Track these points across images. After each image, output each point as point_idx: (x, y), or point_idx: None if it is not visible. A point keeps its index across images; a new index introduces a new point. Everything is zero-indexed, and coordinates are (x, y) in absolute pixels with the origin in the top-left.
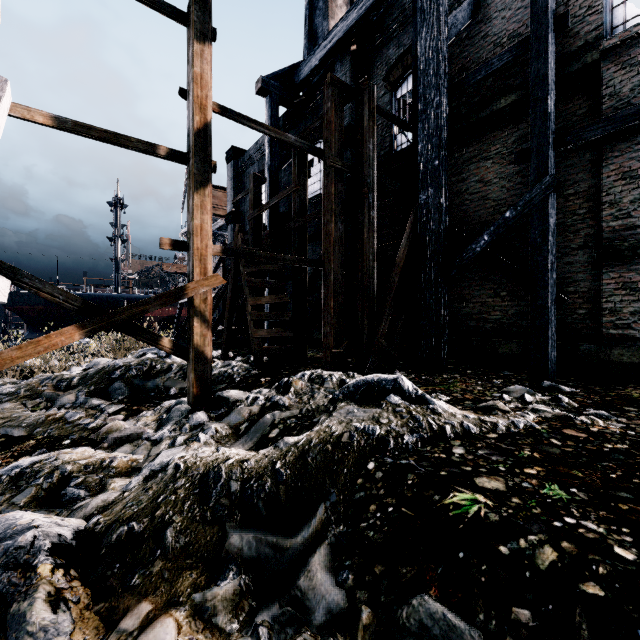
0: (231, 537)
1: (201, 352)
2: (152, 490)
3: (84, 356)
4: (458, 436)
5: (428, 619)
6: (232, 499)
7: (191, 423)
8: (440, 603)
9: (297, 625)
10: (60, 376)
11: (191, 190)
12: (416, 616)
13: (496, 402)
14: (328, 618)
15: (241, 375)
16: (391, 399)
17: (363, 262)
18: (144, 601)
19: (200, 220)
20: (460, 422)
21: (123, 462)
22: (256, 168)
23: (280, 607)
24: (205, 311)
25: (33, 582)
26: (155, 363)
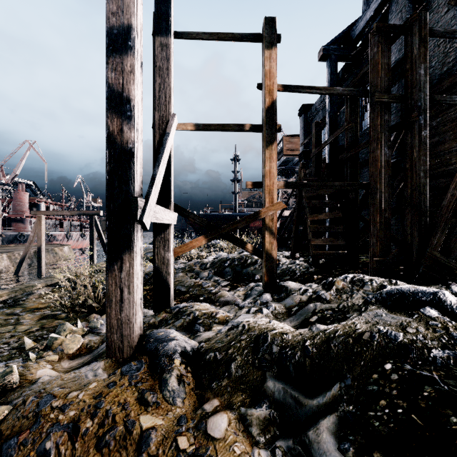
0: (268, 381)
1: (269, 254)
2: (229, 337)
3: (216, 250)
4: None
5: None
6: (272, 357)
7: (261, 300)
8: None
9: None
10: (202, 261)
11: (263, 148)
12: None
13: None
14: None
15: (301, 271)
16: (425, 311)
17: (412, 180)
18: (216, 398)
19: (269, 167)
20: None
21: (222, 316)
22: (320, 115)
23: (293, 443)
24: (272, 227)
25: (172, 366)
26: (248, 258)
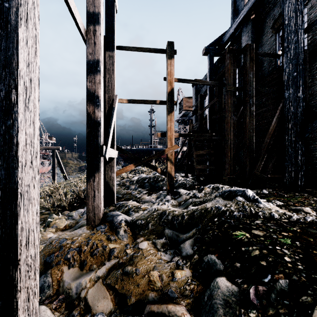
0: (165, 230)
1: (170, 174)
2: (148, 214)
3: (139, 173)
4: (265, 217)
5: (210, 259)
6: (168, 220)
7: (165, 199)
8: (216, 257)
9: (177, 254)
10: (131, 179)
11: (167, 114)
12: (207, 258)
13: (303, 207)
14: (186, 255)
15: (189, 184)
16: (237, 198)
17: (246, 133)
18: (142, 237)
19: (170, 125)
20: (269, 212)
21: (144, 207)
22: (205, 87)
23: (174, 249)
24: (172, 159)
25: (121, 226)
26: (159, 177)
